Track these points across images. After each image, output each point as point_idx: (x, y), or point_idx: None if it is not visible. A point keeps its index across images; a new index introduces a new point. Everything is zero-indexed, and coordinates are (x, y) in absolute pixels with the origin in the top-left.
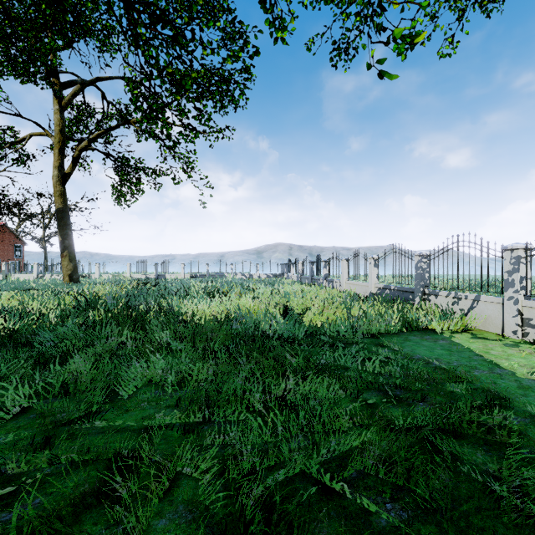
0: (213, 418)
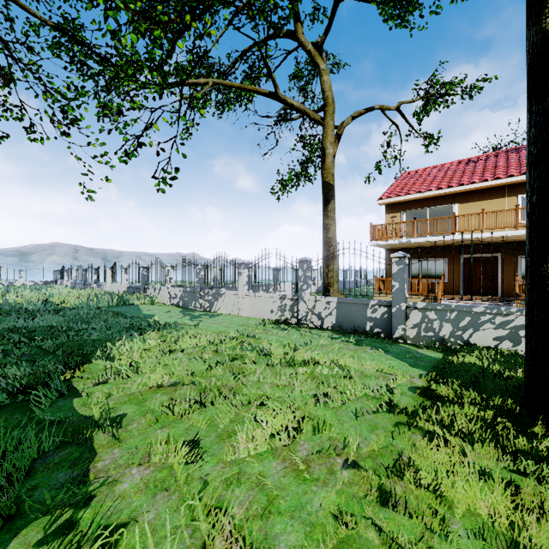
0: (1, 325)
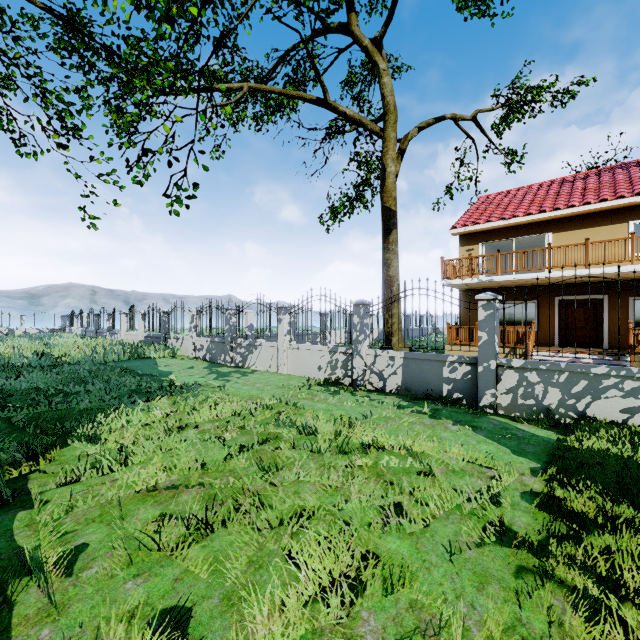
0: None
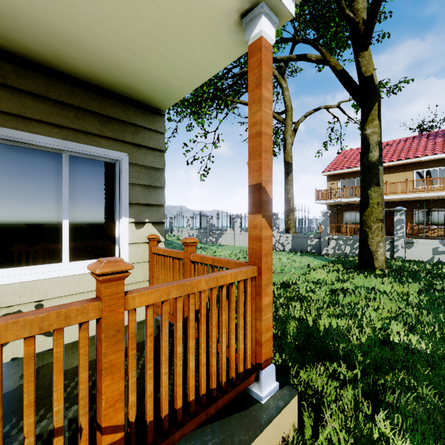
0: None
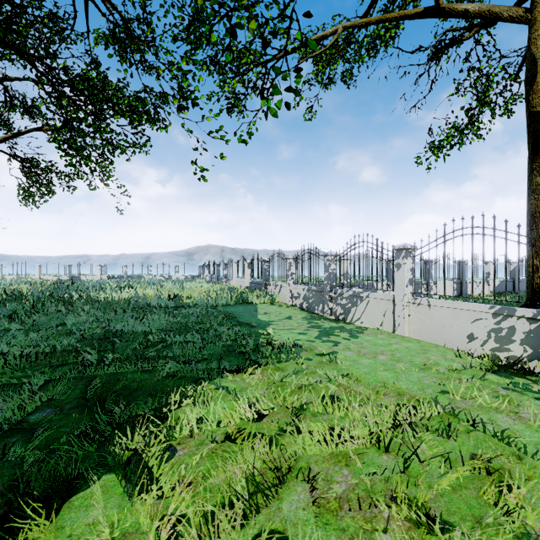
0: (110, 325)
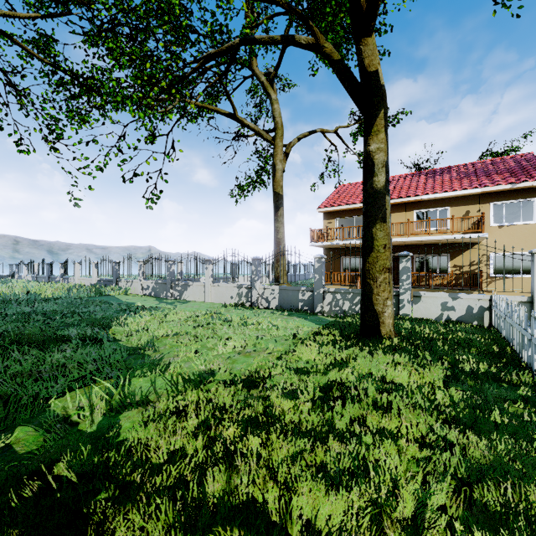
0: (9, 311)
